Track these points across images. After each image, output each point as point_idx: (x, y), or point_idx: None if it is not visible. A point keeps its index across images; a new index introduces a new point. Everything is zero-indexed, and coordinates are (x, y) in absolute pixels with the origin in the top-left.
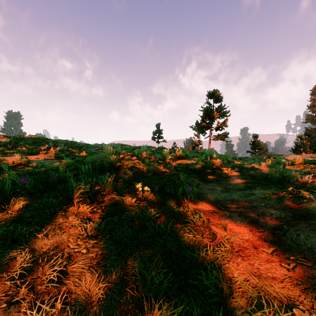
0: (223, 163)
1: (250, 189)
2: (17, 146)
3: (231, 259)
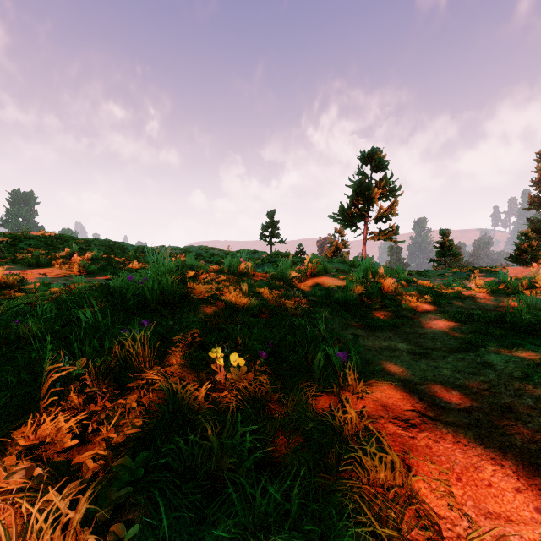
0: (399, 286)
1: (474, 351)
2: (12, 252)
3: None
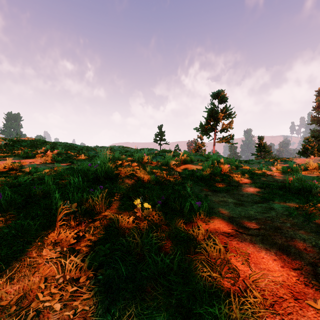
0: (232, 169)
1: (267, 202)
2: (12, 149)
3: (266, 319)
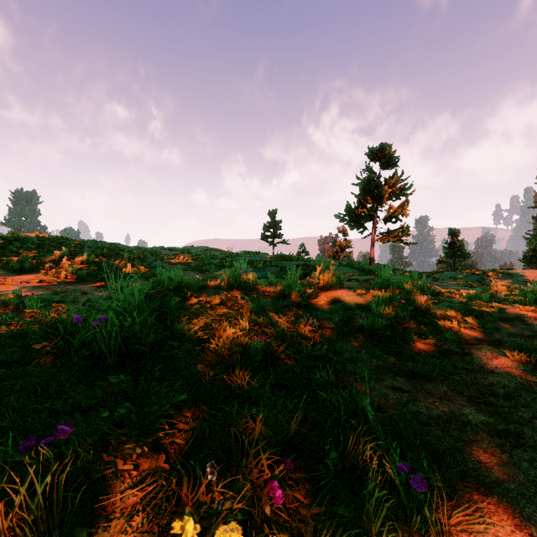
0: (429, 303)
1: None
2: None
3: None
